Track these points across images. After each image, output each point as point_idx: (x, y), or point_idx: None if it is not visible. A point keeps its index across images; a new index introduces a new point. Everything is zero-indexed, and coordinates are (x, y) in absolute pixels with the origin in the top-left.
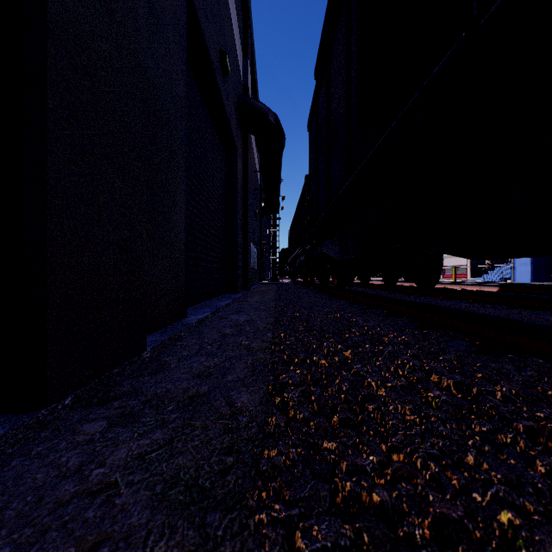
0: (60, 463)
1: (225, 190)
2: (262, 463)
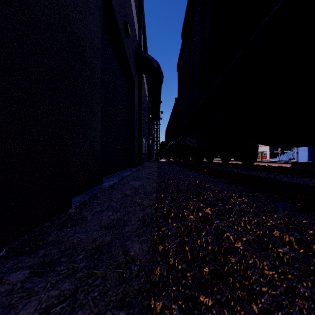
0: None
1: (128, 106)
2: None
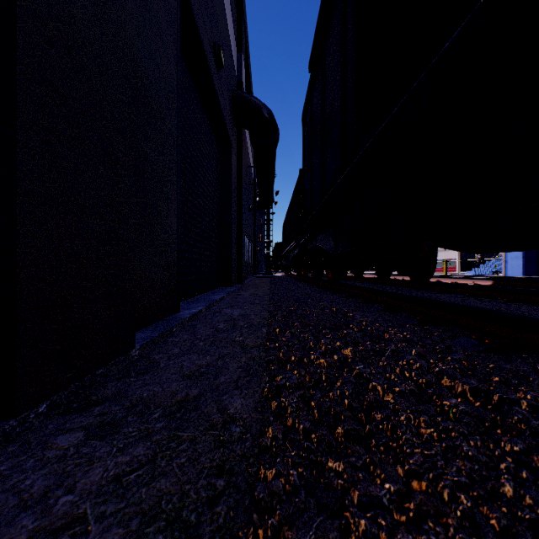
0: (23, 488)
1: (219, 184)
2: (258, 490)
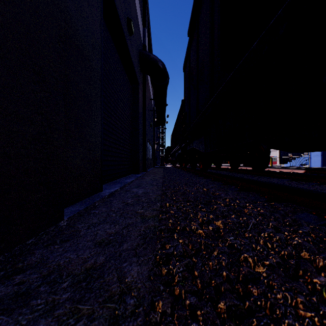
0: None
1: (131, 109)
2: None
